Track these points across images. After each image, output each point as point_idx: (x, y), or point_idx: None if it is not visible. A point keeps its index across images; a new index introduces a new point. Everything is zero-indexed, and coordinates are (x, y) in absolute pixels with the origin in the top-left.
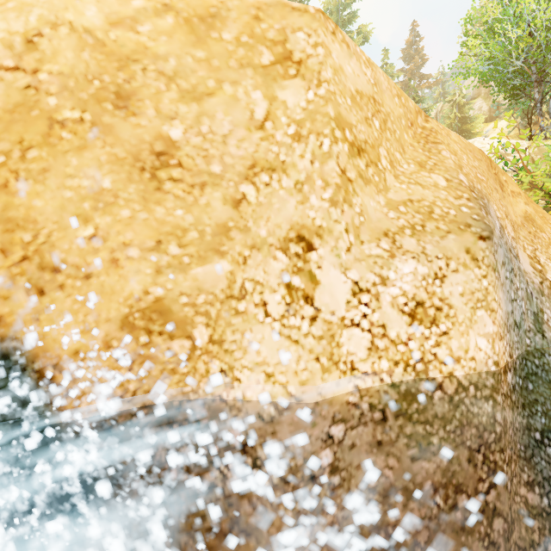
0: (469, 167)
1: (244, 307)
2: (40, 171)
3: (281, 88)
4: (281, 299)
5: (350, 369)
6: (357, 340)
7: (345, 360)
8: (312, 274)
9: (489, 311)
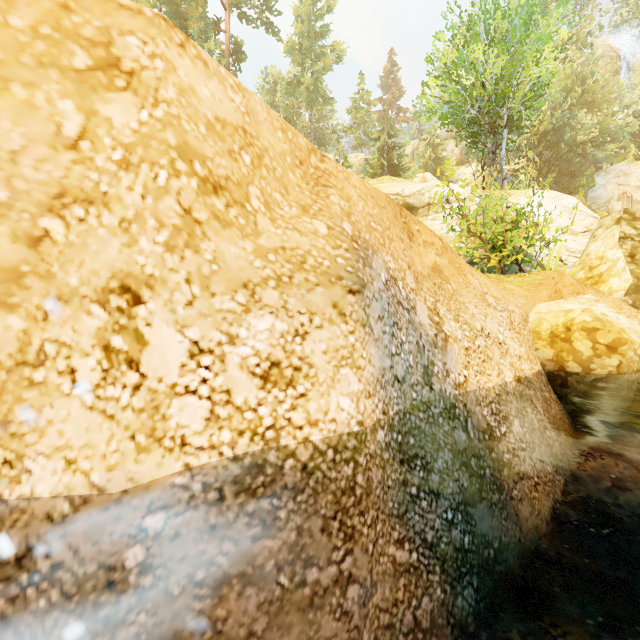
0: (363, 215)
1: (43, 377)
2: None
3: (105, 101)
4: (95, 364)
5: (180, 445)
6: (192, 410)
7: (174, 435)
8: (138, 332)
9: (355, 368)
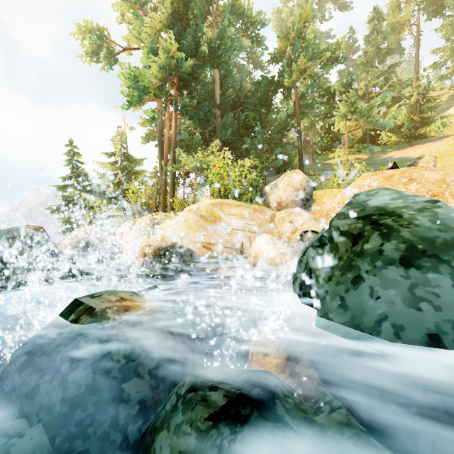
0: None
1: None
2: None
3: (409, 186)
4: None
5: None
6: None
7: None
8: None
9: None
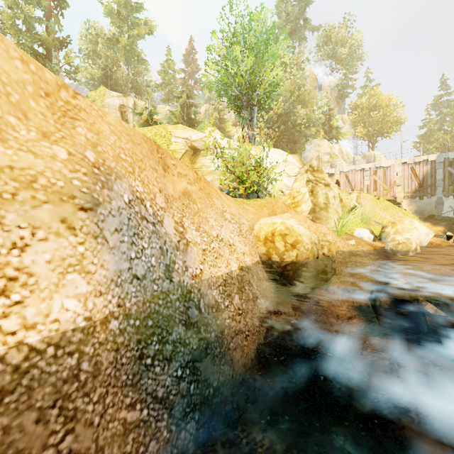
0: (113, 147)
1: None
2: None
3: None
4: None
5: None
6: None
7: None
8: None
9: (84, 273)
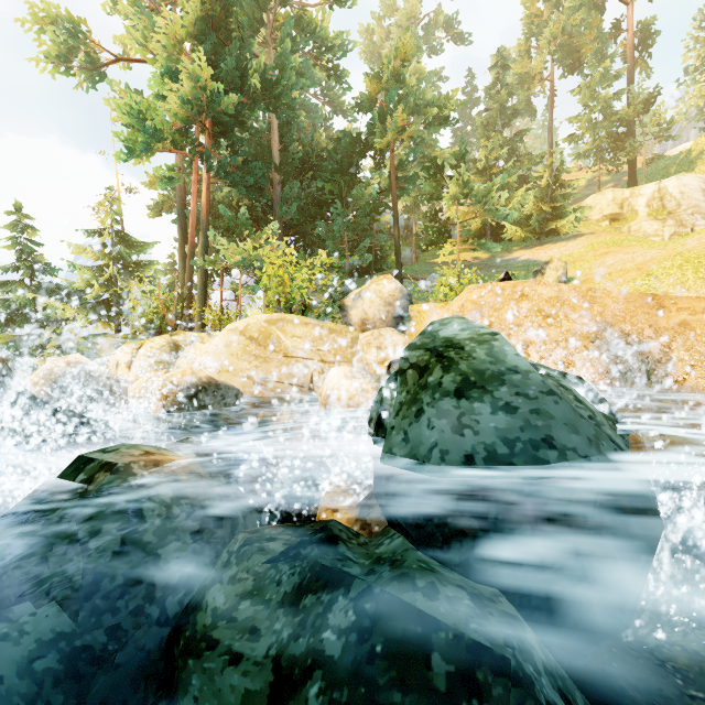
0: (611, 311)
1: None
2: None
3: (521, 304)
4: None
5: None
6: None
7: None
8: (528, 354)
9: (591, 365)
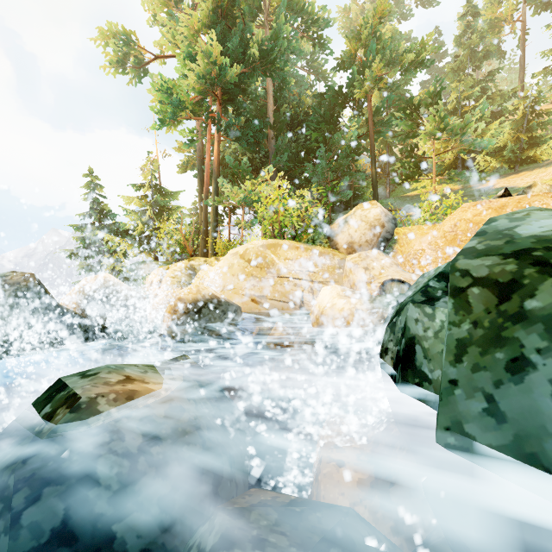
0: None
1: None
2: (457, 252)
3: None
4: None
5: None
6: None
7: None
8: None
9: None
